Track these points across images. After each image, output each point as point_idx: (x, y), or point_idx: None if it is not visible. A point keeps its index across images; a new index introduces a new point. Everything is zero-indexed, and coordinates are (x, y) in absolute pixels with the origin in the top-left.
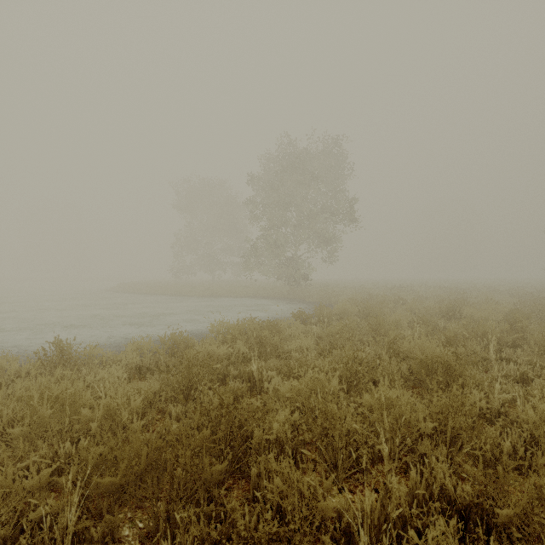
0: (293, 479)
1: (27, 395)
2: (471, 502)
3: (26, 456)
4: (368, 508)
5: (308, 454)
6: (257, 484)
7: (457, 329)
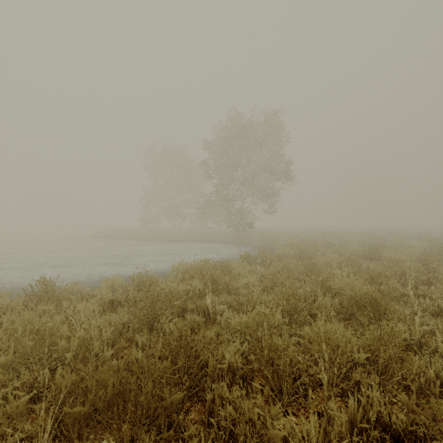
0: (244, 407)
1: (12, 328)
2: (405, 429)
3: (11, 381)
4: (314, 439)
5: (259, 387)
6: (212, 409)
7: (379, 269)
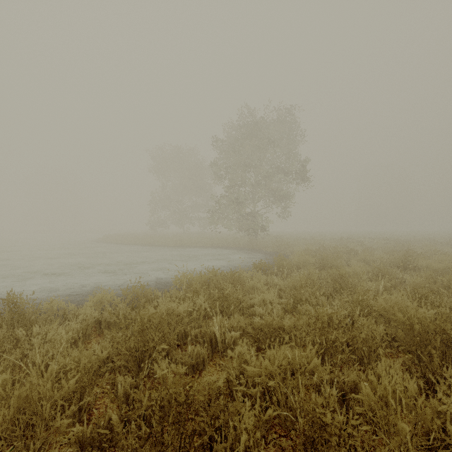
0: None
1: None
2: None
3: None
4: None
5: None
6: None
7: (424, 282)
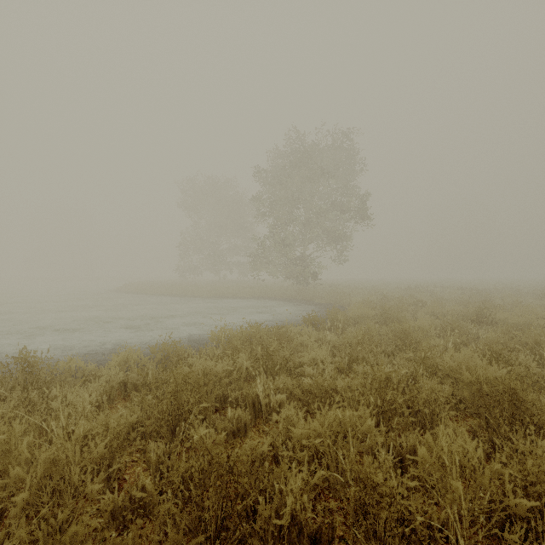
0: None
1: None
2: None
3: None
4: None
5: None
6: None
7: (499, 338)
